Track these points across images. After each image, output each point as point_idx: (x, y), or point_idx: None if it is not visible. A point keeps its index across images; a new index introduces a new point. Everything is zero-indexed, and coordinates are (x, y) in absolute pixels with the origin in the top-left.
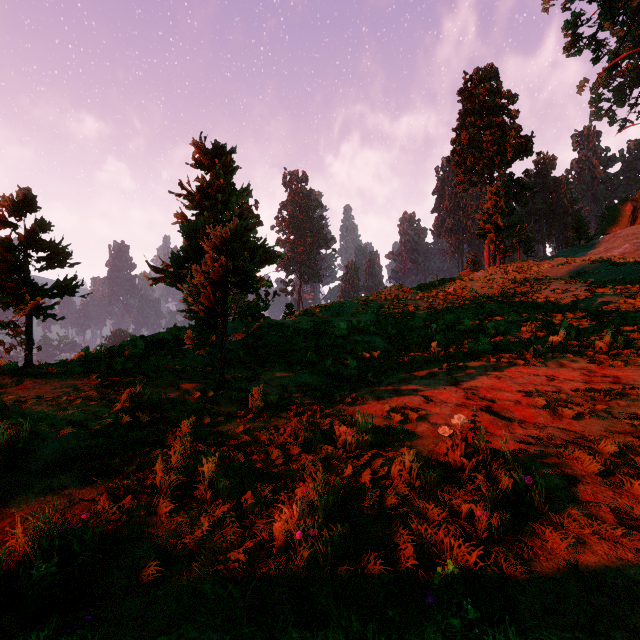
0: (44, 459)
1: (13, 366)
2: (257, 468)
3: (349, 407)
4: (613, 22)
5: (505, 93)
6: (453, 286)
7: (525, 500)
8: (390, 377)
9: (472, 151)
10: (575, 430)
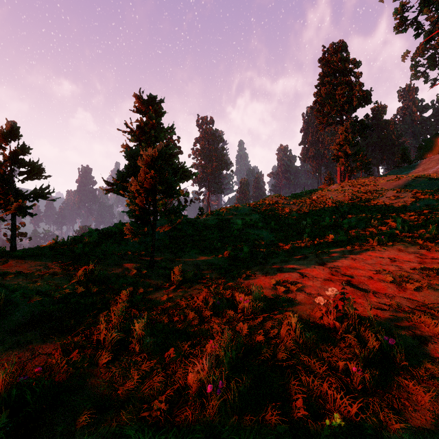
0: (16, 320)
1: (1, 250)
2: (177, 328)
3: (245, 281)
4: (430, 8)
5: (352, 60)
6: (316, 195)
7: (389, 357)
8: (274, 259)
9: (328, 101)
10: (417, 299)
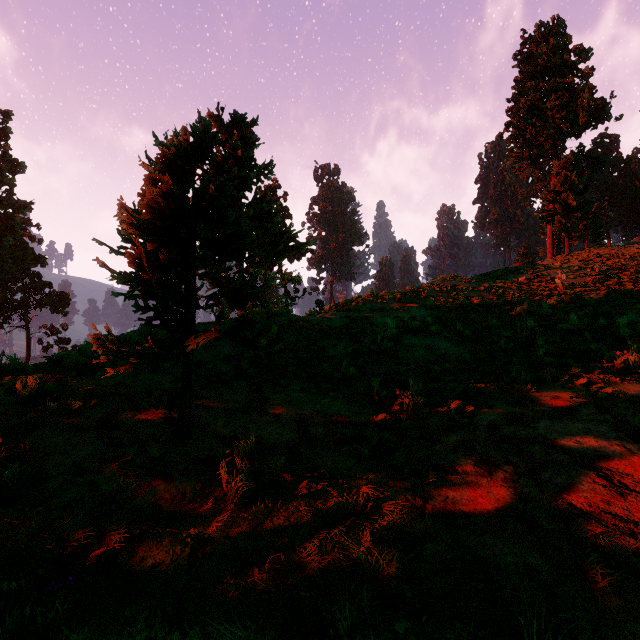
0: None
1: None
2: None
3: (432, 490)
4: None
5: (575, 48)
6: (523, 275)
7: None
8: (485, 409)
9: (532, 121)
10: None
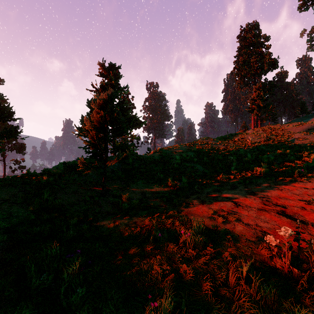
0: None
1: None
2: (116, 265)
3: (184, 208)
4: None
5: (263, 36)
6: (237, 137)
7: None
8: (208, 188)
9: (245, 67)
10: None
